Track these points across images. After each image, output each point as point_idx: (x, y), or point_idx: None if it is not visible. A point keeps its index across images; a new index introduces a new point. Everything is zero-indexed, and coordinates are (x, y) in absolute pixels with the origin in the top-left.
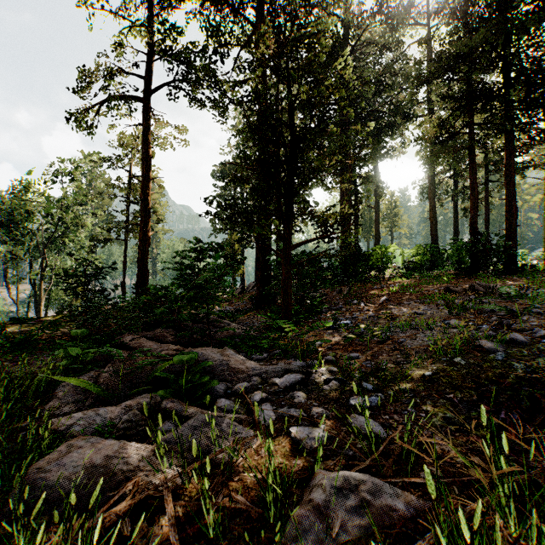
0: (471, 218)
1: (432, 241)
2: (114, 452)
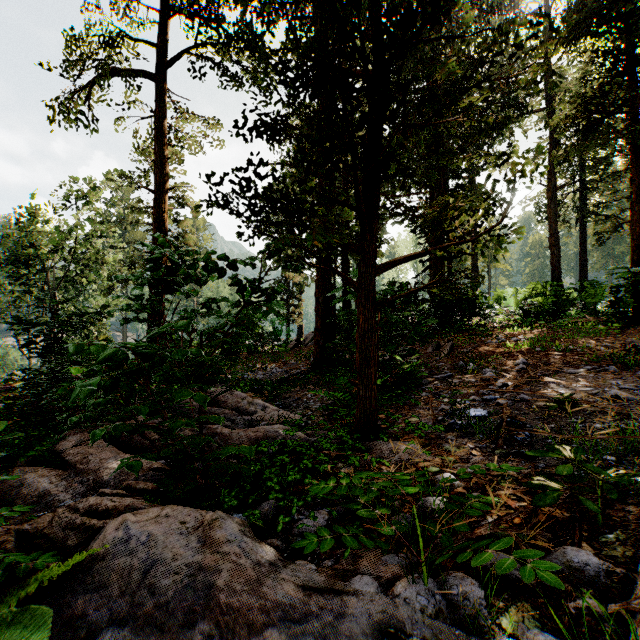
0: (634, 238)
1: (553, 277)
2: None
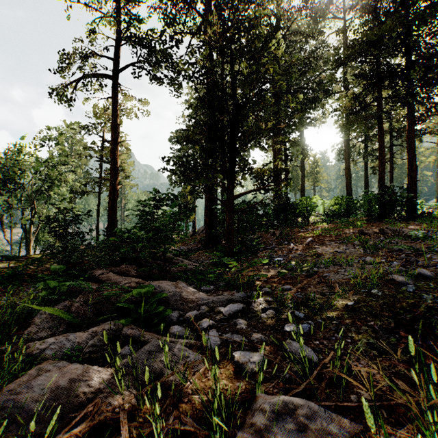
0: (379, 174)
1: (347, 193)
2: (78, 375)
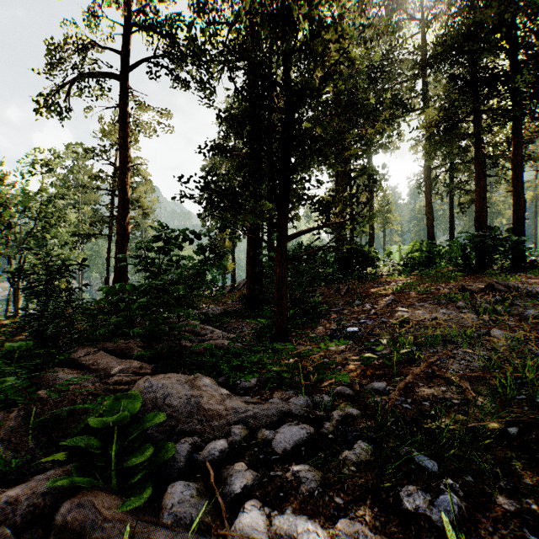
0: (477, 211)
1: (428, 237)
2: None
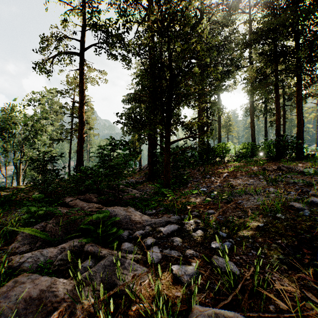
0: (276, 126)
1: (252, 140)
2: (47, 287)
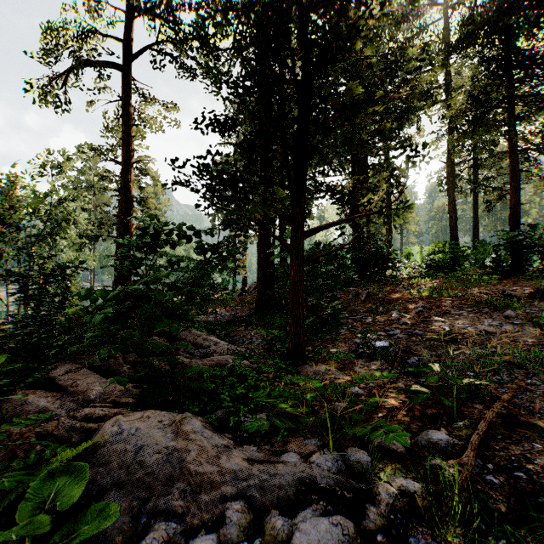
0: (511, 207)
1: (451, 237)
2: None
